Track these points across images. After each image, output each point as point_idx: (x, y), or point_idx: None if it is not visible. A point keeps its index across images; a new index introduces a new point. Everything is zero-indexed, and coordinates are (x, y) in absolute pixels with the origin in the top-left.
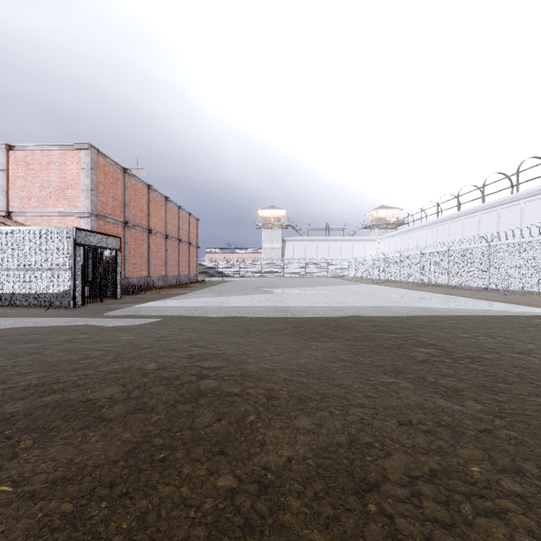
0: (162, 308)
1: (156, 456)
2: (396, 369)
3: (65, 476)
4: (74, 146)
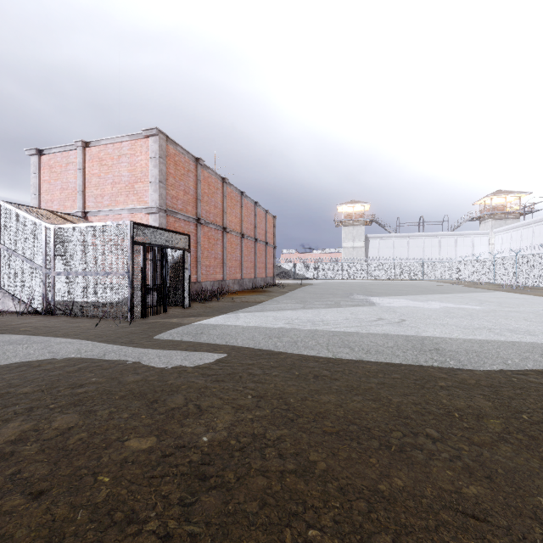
0: (232, 331)
1: None
2: None
3: None
4: (143, 134)
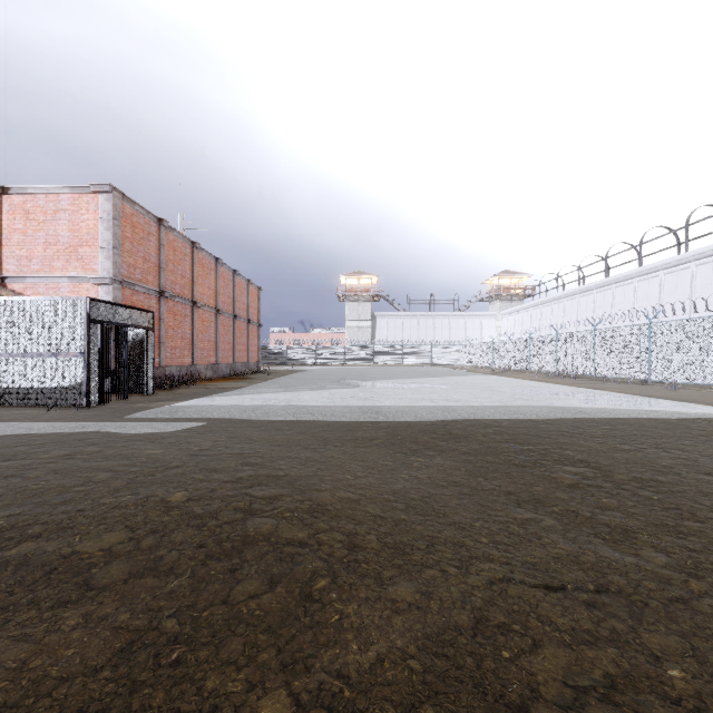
0: (208, 409)
1: (165, 657)
2: (533, 498)
3: (6, 699)
4: (91, 188)
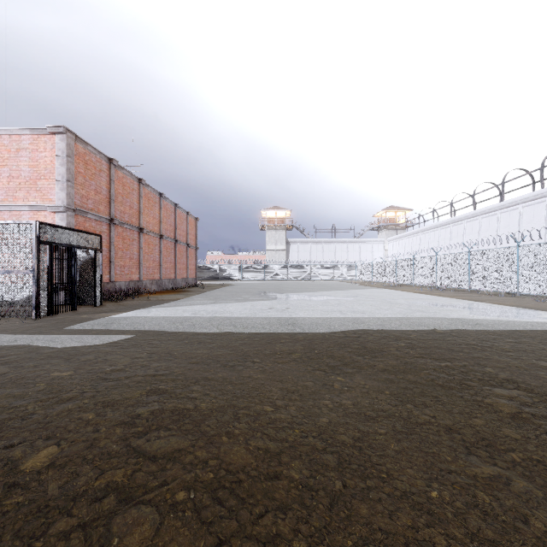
0: (141, 320)
1: None
2: (481, 438)
3: None
4: (47, 130)
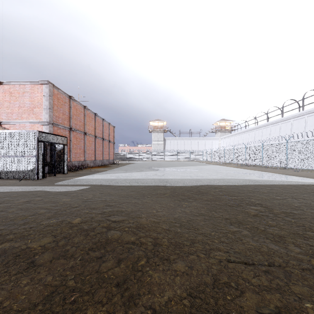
0: (91, 180)
1: (68, 300)
2: (238, 221)
3: None
4: (39, 82)
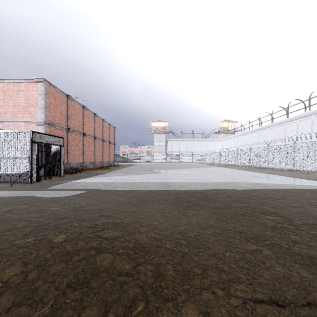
0: (87, 184)
1: None
2: (254, 235)
3: None
4: (34, 80)
